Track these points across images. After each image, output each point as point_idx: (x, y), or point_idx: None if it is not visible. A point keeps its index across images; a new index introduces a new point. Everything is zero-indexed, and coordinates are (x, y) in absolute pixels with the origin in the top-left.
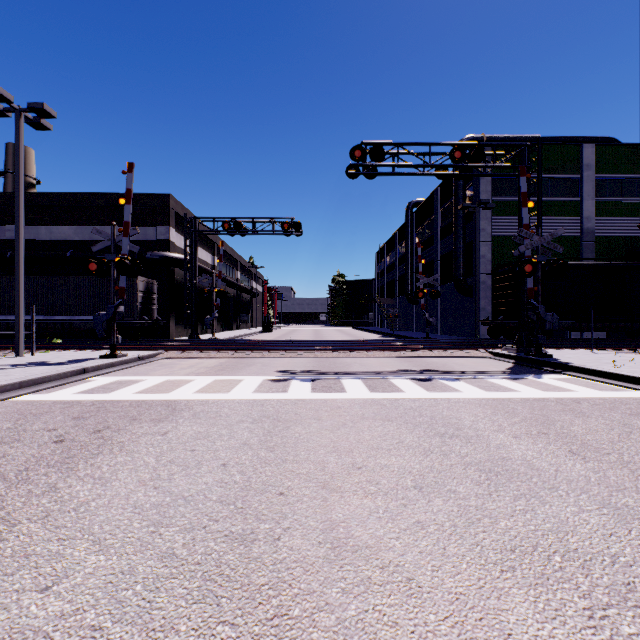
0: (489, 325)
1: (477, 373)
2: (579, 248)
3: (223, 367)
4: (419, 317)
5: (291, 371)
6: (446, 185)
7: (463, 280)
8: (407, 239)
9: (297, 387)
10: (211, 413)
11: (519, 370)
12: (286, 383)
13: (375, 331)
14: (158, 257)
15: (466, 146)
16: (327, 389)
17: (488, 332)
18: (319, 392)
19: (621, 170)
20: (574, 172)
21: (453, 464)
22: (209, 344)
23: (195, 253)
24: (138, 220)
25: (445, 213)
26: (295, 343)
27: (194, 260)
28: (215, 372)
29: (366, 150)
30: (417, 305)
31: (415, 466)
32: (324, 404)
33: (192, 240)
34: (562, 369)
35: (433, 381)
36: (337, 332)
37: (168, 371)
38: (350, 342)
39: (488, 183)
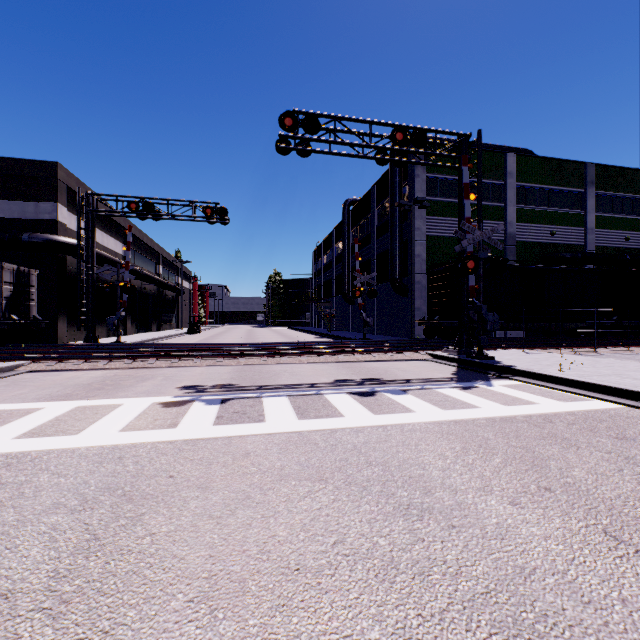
0: (425, 325)
1: (424, 381)
2: (503, 251)
3: (105, 384)
4: (356, 317)
5: (199, 387)
6: (382, 183)
7: (399, 279)
8: (344, 237)
9: (196, 415)
10: (6, 489)
11: (465, 375)
12: (183, 408)
13: (312, 331)
14: (39, 240)
15: (408, 129)
16: (239, 417)
17: (424, 332)
18: (225, 423)
19: (537, 180)
20: (499, 178)
21: (444, 610)
22: (102, 350)
23: (92, 238)
24: (12, 192)
25: (381, 212)
26: (218, 347)
27: (91, 246)
28: (86, 393)
29: (298, 120)
30: (354, 305)
31: (372, 633)
32: (225, 449)
33: (88, 221)
34: (508, 373)
35: (377, 395)
36: (272, 333)
37: (11, 394)
38: (283, 345)
39: (423, 182)
